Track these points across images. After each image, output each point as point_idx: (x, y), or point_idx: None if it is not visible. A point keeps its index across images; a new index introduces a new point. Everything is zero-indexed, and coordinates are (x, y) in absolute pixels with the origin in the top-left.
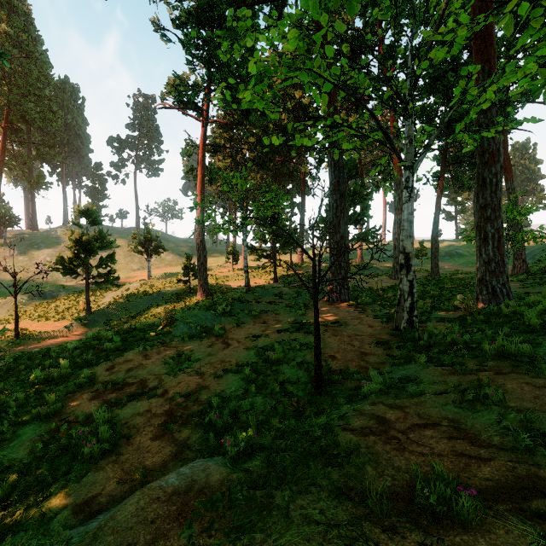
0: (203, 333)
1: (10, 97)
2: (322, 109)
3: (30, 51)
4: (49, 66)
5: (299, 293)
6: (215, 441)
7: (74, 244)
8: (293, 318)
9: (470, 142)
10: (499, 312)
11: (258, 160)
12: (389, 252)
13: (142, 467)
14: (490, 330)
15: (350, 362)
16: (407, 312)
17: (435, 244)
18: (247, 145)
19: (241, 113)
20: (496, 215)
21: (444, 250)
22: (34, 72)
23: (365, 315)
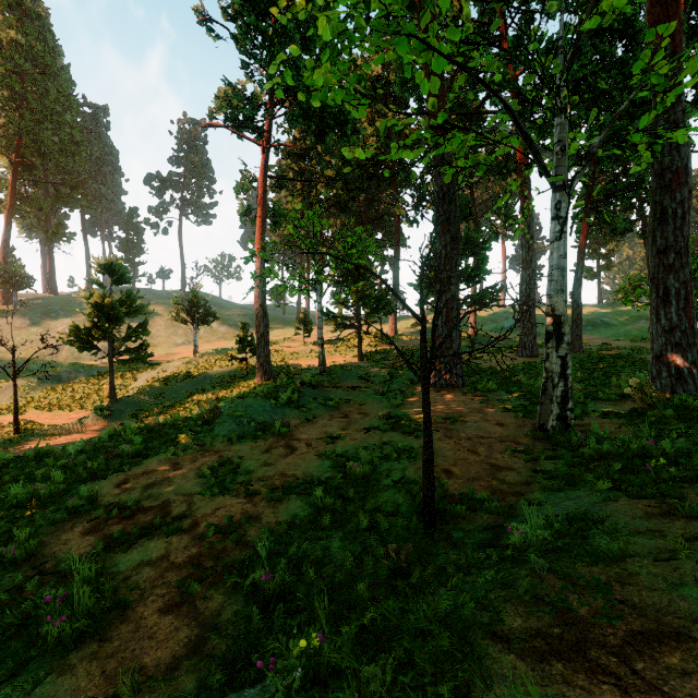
0: (259, 432)
1: (22, 124)
2: (430, 102)
3: (46, 65)
4: (71, 85)
5: (394, 374)
6: (261, 621)
7: (93, 309)
8: (385, 411)
9: (646, 153)
10: (697, 404)
11: (337, 200)
12: (511, 320)
13: (136, 670)
14: None
15: (475, 481)
16: (557, 404)
17: (577, 309)
18: (323, 179)
19: (315, 133)
20: (682, 262)
21: (585, 318)
22: (52, 92)
23: (489, 406)
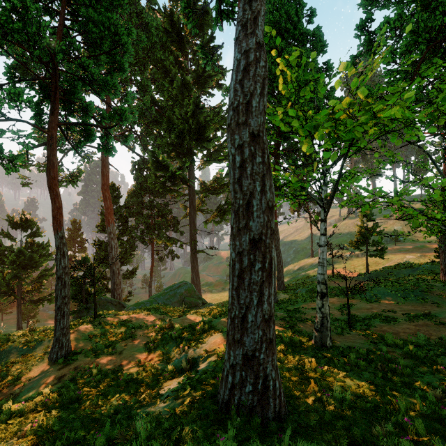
0: (373, 300)
1: None
2: None
3: None
4: None
5: None
6: None
7: (357, 233)
8: (427, 311)
9: None
10: None
11: None
12: None
13: None
14: (442, 348)
15: (380, 331)
16: None
17: None
18: None
19: None
20: None
21: None
22: None
23: None
